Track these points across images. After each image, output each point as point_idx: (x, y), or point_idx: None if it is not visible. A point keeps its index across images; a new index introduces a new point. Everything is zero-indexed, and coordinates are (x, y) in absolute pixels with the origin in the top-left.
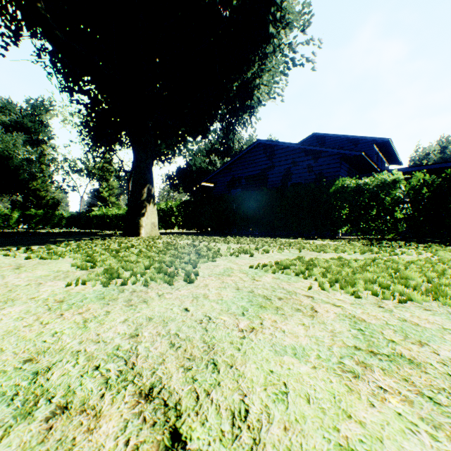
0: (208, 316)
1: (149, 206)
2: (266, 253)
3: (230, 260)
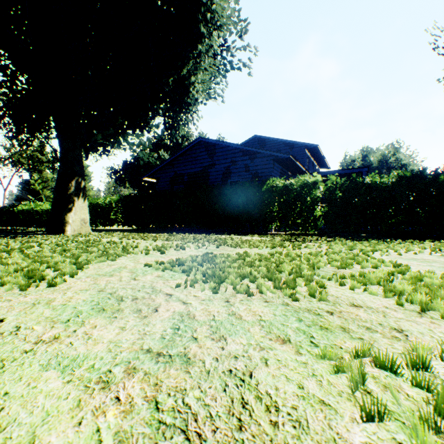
0: (18, 327)
1: (77, 200)
2: (182, 249)
3: (135, 258)
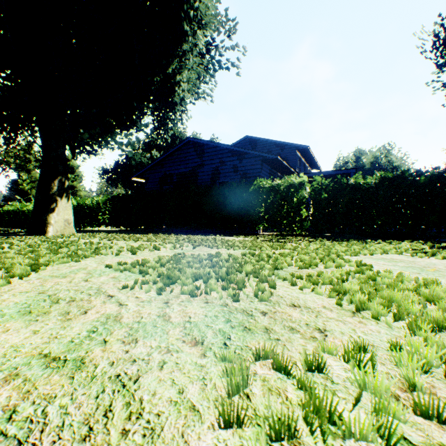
0: None
1: (60, 200)
2: (157, 250)
3: (102, 259)
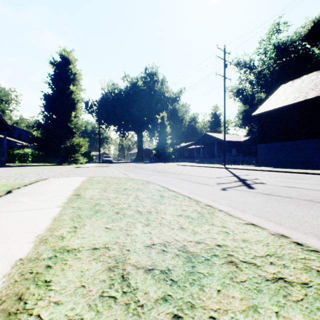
0: None
1: None
2: None
3: None
